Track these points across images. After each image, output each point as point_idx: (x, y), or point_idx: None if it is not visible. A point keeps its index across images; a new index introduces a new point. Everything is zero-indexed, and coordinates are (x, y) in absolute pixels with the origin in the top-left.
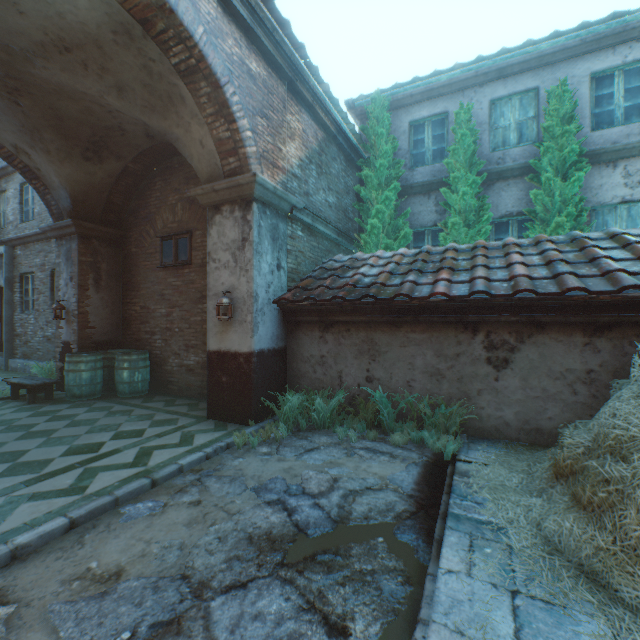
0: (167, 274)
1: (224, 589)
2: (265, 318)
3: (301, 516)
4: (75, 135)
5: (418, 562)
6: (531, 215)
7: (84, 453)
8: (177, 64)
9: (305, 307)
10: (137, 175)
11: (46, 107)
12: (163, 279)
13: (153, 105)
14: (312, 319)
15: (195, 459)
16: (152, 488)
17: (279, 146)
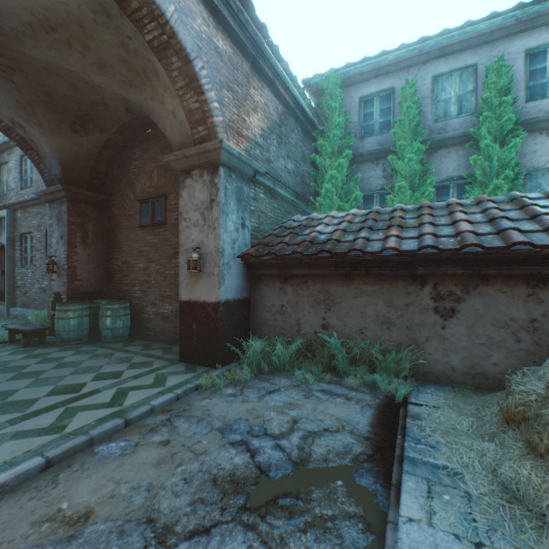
0: (145, 233)
1: (187, 535)
2: (231, 271)
3: (263, 457)
4: (63, 110)
5: (377, 508)
6: (471, 179)
7: (67, 393)
8: (151, 41)
9: (267, 261)
10: (119, 146)
11: (37, 84)
12: (141, 237)
13: (130, 80)
14: (273, 272)
15: (166, 400)
16: (125, 427)
17: (243, 117)
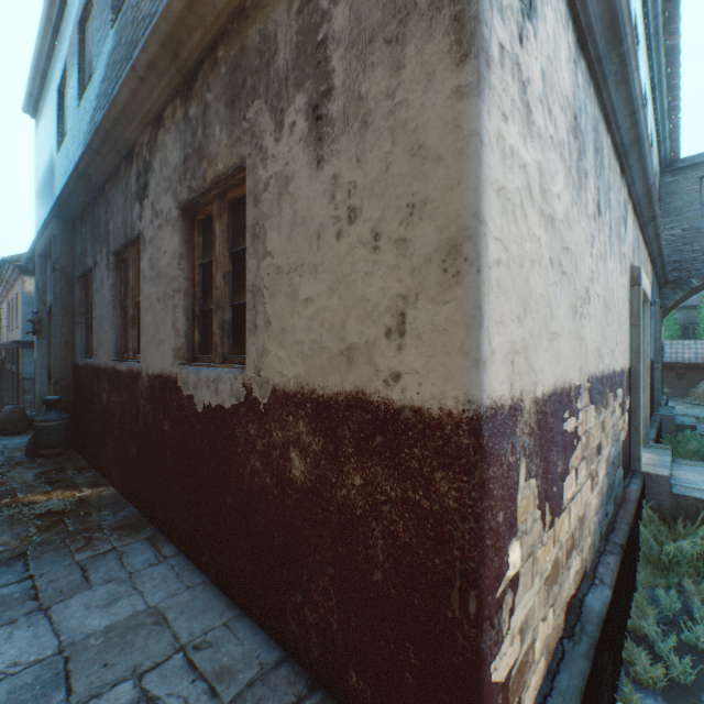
0: None
1: None
2: None
3: None
4: None
5: None
6: (697, 327)
7: None
8: None
9: None
10: None
11: None
12: None
13: None
14: None
15: None
16: None
17: None
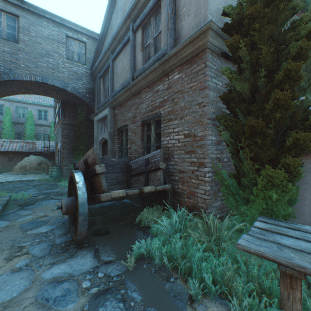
0: None
1: None
2: None
3: None
4: None
5: None
6: (25, 134)
7: None
8: None
9: None
10: None
11: None
12: None
13: None
14: None
15: None
16: None
17: None
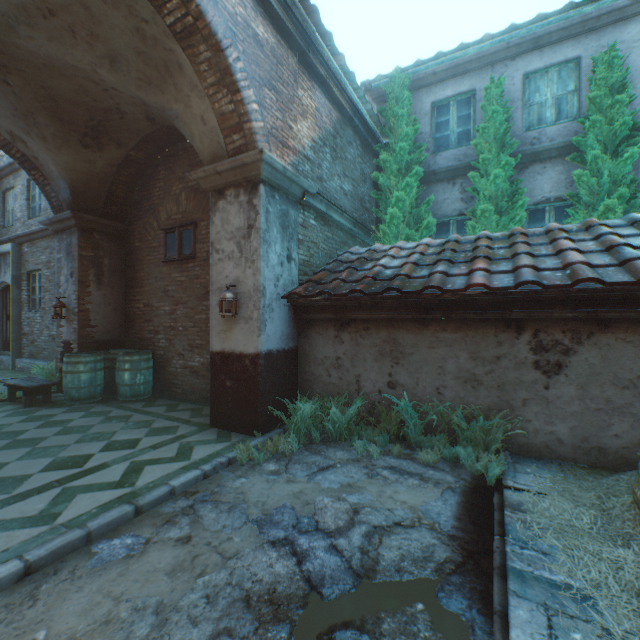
0: (171, 269)
1: None
2: (273, 315)
3: (314, 565)
4: (71, 119)
5: None
6: (573, 199)
7: (67, 468)
8: (172, 24)
9: (318, 303)
10: (140, 164)
11: (37, 86)
12: (167, 274)
13: (149, 77)
14: (326, 316)
15: (190, 479)
16: (136, 517)
17: (289, 124)
